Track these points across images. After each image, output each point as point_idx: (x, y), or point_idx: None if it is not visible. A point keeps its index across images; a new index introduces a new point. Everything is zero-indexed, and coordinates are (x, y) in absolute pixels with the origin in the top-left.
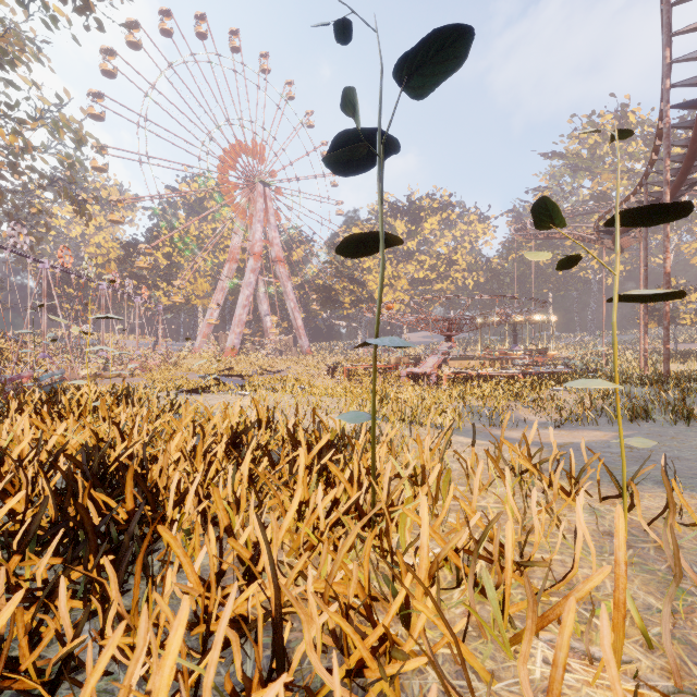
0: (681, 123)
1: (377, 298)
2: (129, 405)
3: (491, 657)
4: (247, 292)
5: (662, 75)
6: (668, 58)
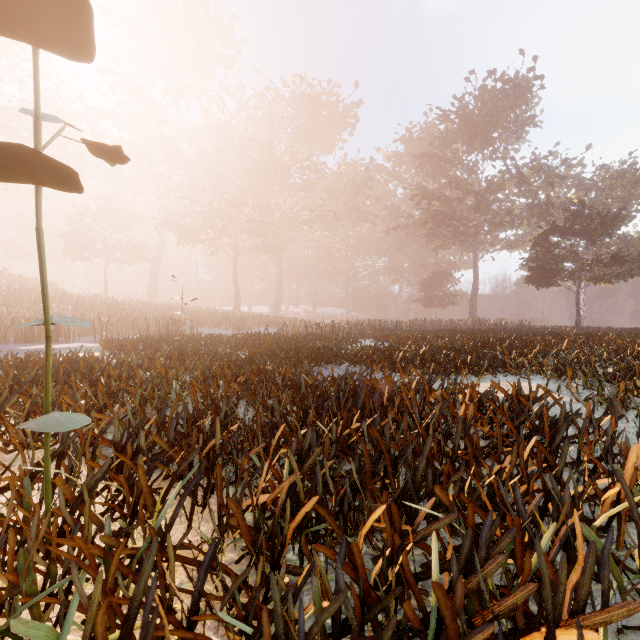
0: None
1: None
2: None
3: None
4: None
5: None
6: None
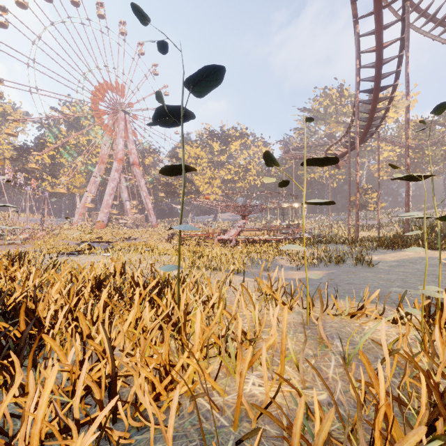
0: (365, 101)
1: (201, 191)
2: (21, 265)
3: (228, 385)
4: (113, 185)
5: None
6: (358, 65)
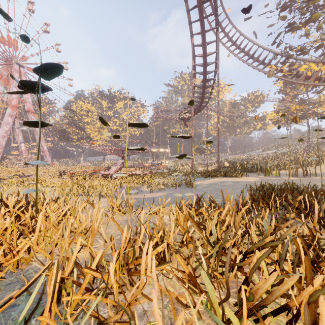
0: (199, 86)
1: (92, 137)
2: None
3: None
4: (6, 128)
5: (193, 68)
6: (193, 63)
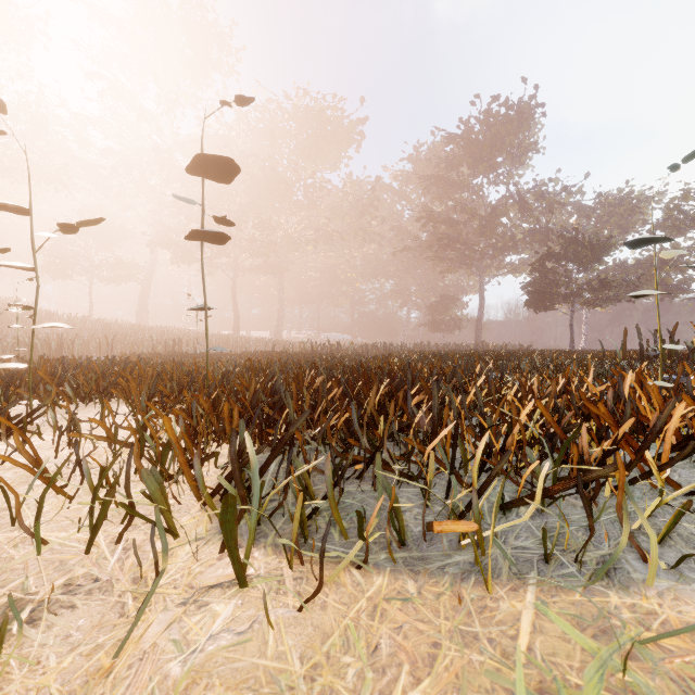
0: None
1: None
2: None
3: None
4: None
5: None
6: None
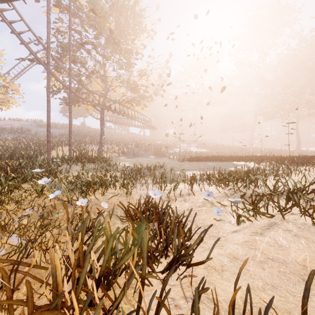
0: None
1: None
2: None
3: None
4: None
5: None
6: None
